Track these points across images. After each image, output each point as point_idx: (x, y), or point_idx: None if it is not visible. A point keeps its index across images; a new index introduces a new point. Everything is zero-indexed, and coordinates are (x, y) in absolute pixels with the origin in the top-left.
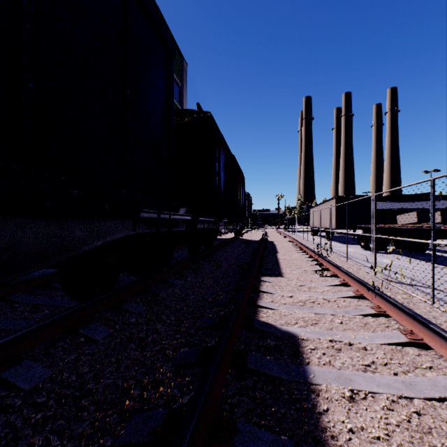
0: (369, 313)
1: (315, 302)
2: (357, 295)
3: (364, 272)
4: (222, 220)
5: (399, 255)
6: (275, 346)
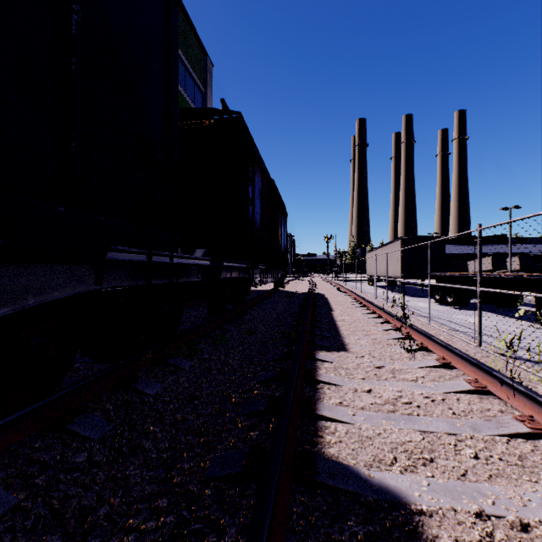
0: (518, 431)
1: (411, 402)
2: (477, 389)
3: (461, 340)
4: (257, 266)
5: (487, 311)
6: (369, 540)
